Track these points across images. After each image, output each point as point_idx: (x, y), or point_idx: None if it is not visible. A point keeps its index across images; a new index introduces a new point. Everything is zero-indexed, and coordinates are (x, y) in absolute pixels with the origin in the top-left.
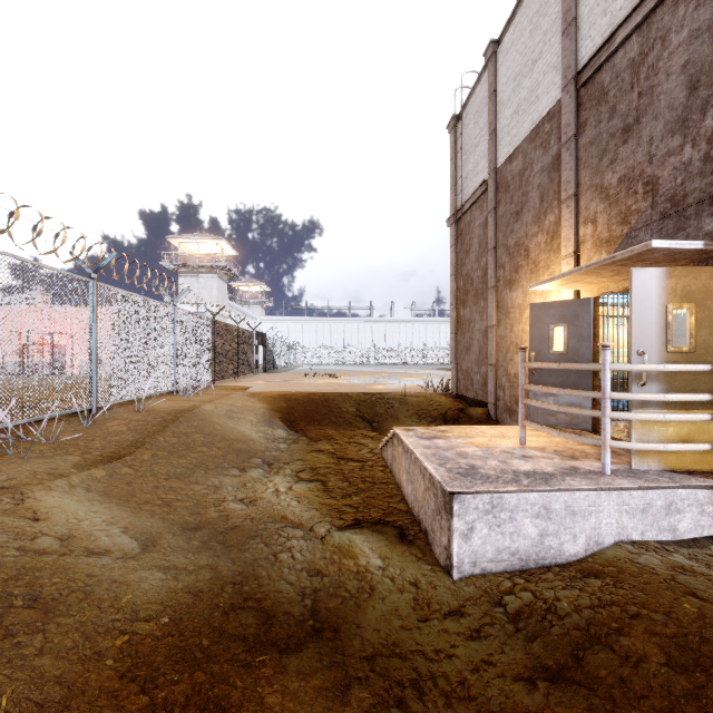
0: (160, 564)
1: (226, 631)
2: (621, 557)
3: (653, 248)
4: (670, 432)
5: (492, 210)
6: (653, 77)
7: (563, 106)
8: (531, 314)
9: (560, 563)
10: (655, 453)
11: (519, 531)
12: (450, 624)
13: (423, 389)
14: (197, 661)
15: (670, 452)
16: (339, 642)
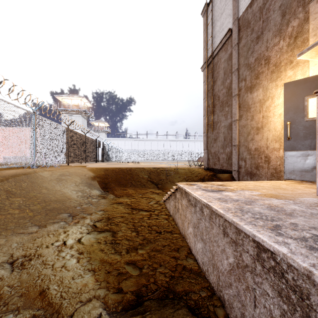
0: None
1: None
2: None
3: None
4: None
5: (236, 44)
6: None
7: None
8: (286, 91)
9: None
10: None
11: None
12: None
13: (187, 166)
14: None
15: None
16: None
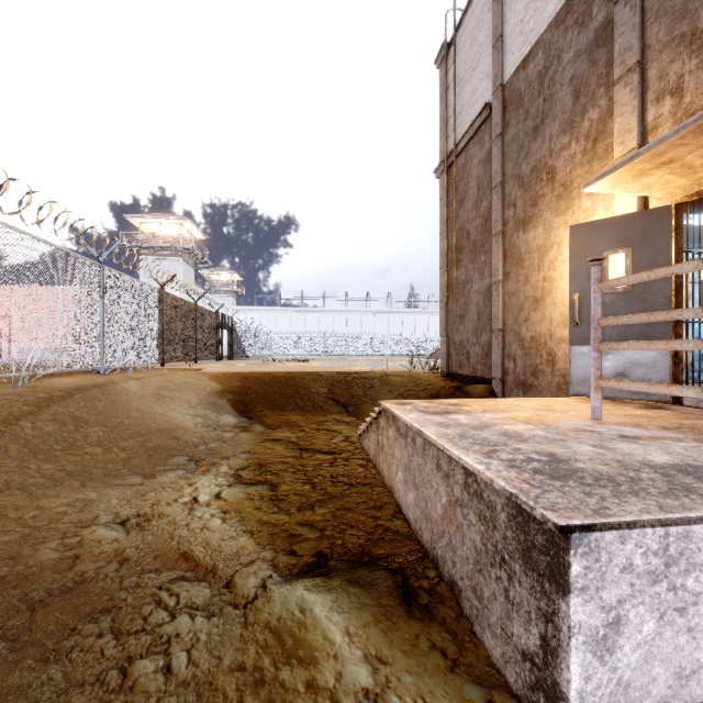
0: None
1: None
2: None
3: None
4: None
5: (498, 135)
6: None
7: None
8: (574, 240)
9: None
10: None
11: None
12: None
13: (407, 369)
14: None
15: None
16: None
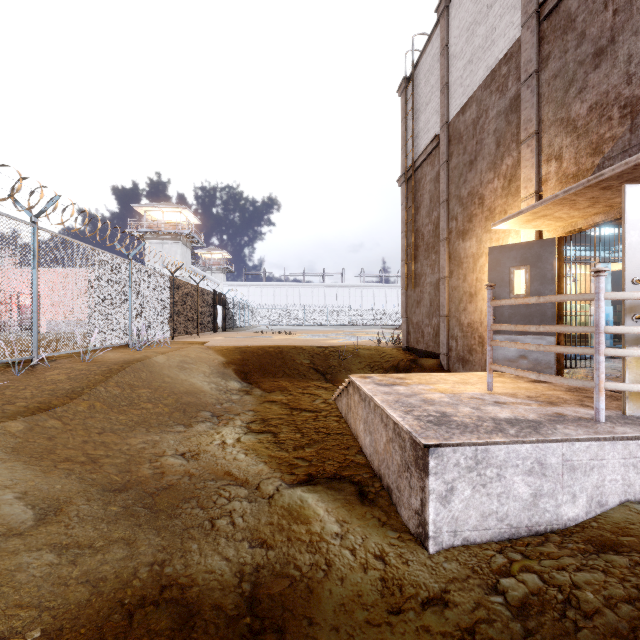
0: (57, 541)
1: None
2: (634, 522)
3: None
4: None
5: (444, 162)
6: None
7: (522, 43)
8: (491, 258)
9: (557, 529)
10: None
11: (509, 492)
12: (432, 619)
13: (375, 343)
14: None
15: None
16: None
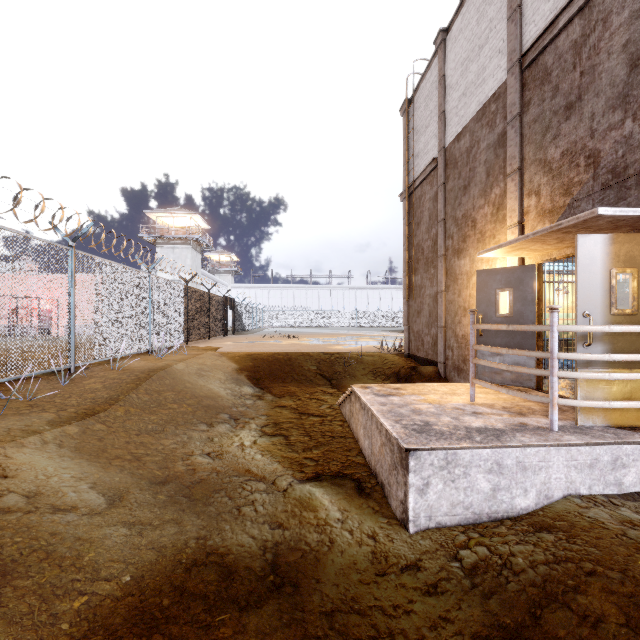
0: (126, 519)
1: (187, 589)
2: (570, 511)
3: (598, 216)
4: (613, 390)
5: (442, 184)
6: (594, 57)
7: (508, 87)
8: (479, 280)
9: (512, 516)
10: (600, 410)
11: (473, 486)
12: (407, 579)
13: (378, 349)
14: (156, 622)
15: (613, 409)
16: (299, 598)
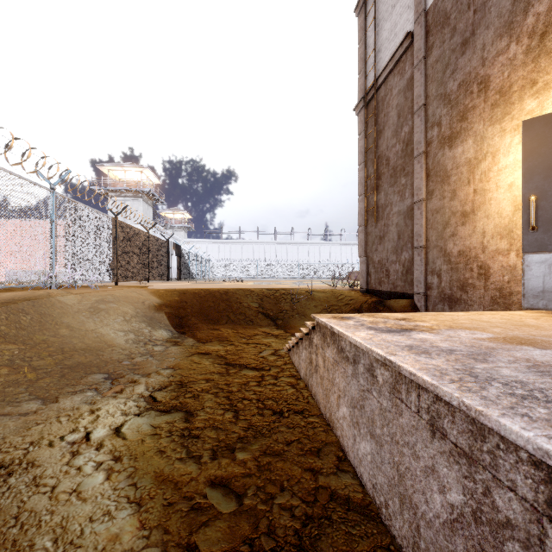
0: None
1: None
2: None
3: None
4: None
5: (421, 60)
6: None
7: None
8: (528, 136)
9: None
10: None
11: None
12: None
13: (329, 286)
14: None
15: None
16: None
